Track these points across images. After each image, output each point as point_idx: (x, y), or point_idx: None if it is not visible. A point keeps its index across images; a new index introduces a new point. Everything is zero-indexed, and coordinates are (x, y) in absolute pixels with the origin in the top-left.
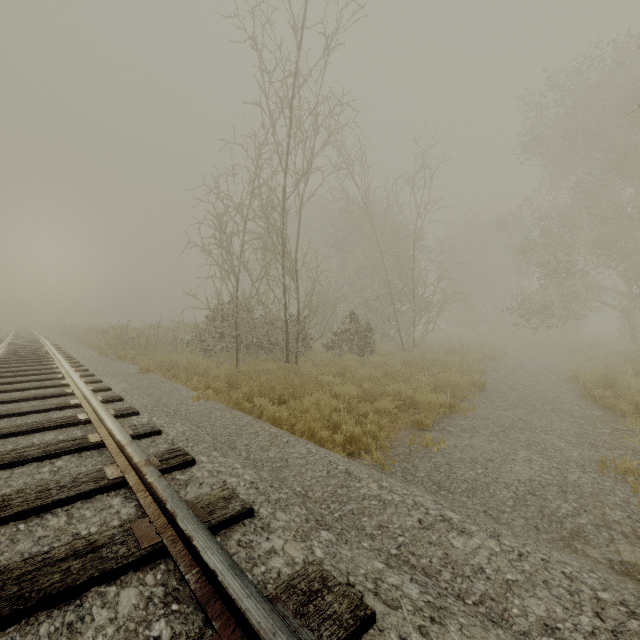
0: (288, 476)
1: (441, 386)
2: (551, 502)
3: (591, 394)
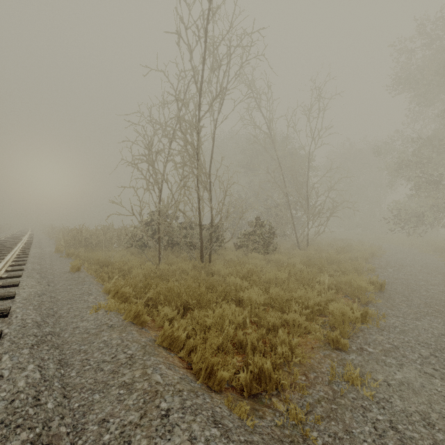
0: None
1: (343, 288)
2: None
3: None
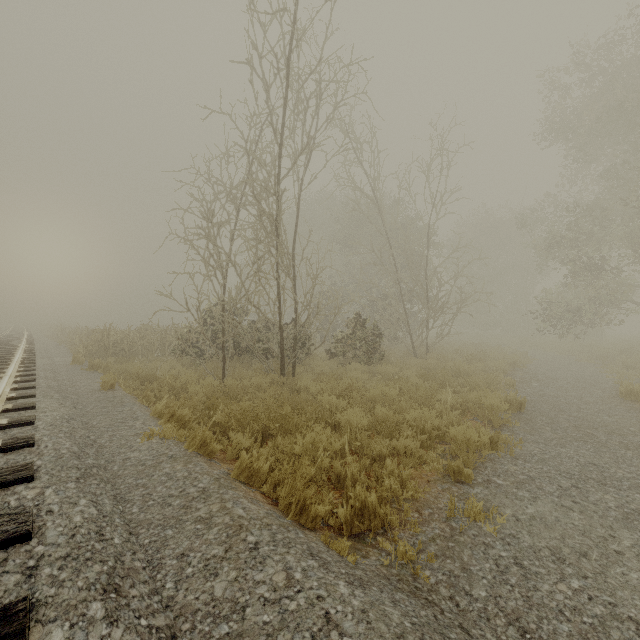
0: None
1: (471, 408)
2: None
3: None
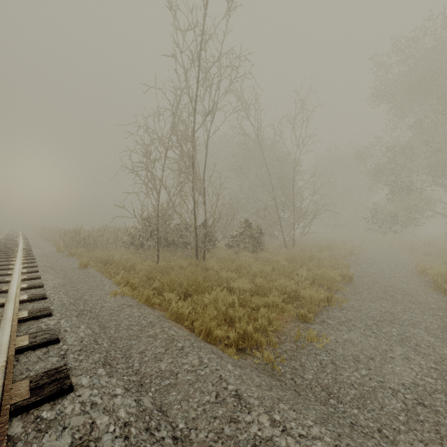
0: (173, 401)
1: (318, 279)
2: (444, 417)
3: (441, 287)
